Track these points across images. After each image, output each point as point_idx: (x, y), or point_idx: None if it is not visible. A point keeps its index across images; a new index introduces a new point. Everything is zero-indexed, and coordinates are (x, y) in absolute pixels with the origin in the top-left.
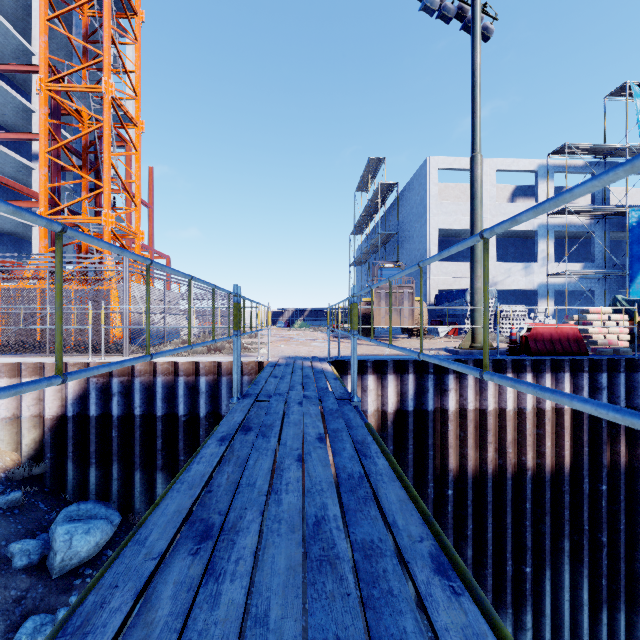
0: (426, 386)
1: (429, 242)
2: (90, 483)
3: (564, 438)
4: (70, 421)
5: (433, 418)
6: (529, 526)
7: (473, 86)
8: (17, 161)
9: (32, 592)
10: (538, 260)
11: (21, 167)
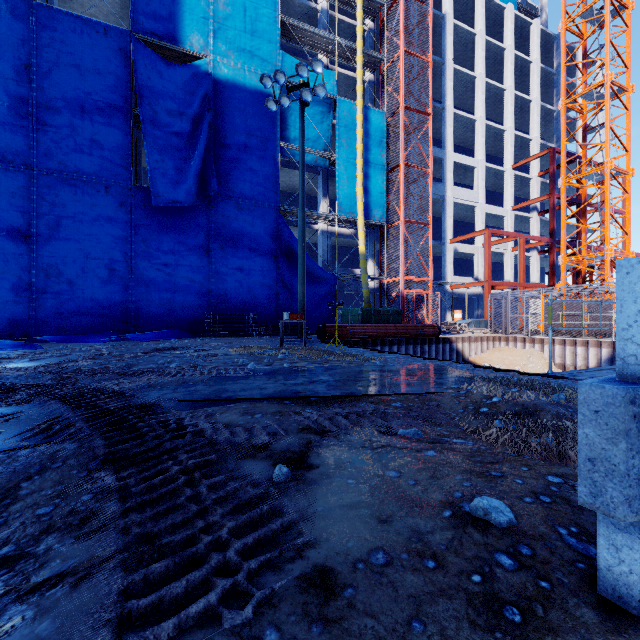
0: None
1: None
2: None
3: None
4: None
5: None
6: None
7: None
8: (522, 217)
9: None
10: None
11: (523, 219)
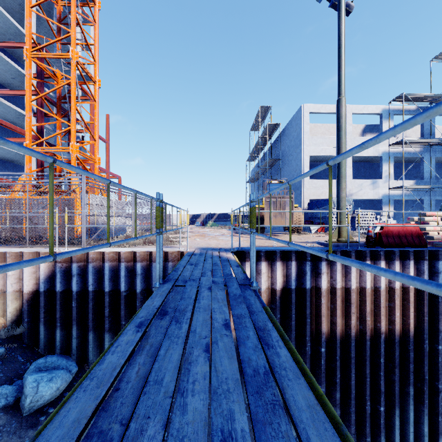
0: (305, 270)
1: (303, 165)
2: (56, 341)
3: (409, 310)
4: (42, 295)
5: (310, 294)
6: (383, 376)
7: (339, 47)
8: (14, 110)
9: (7, 427)
10: (382, 178)
11: (17, 114)
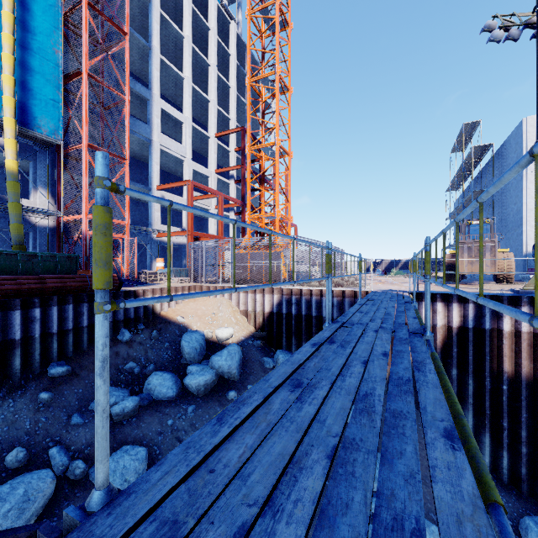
0: (484, 312)
1: (526, 196)
2: (283, 345)
3: None
4: (275, 315)
5: (490, 334)
6: None
7: (537, 88)
8: (223, 181)
9: None
10: None
11: (224, 184)
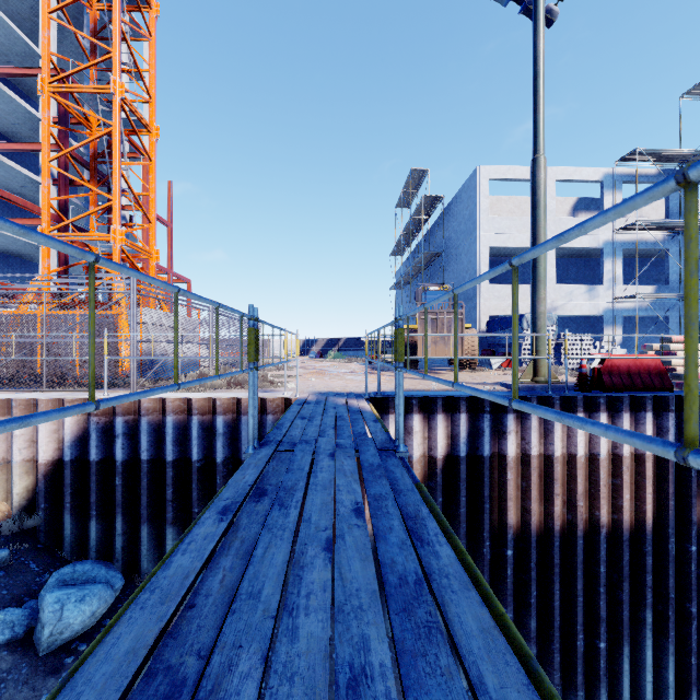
0: (481, 427)
1: (479, 262)
2: (90, 539)
3: (646, 490)
4: (67, 467)
5: (490, 465)
6: (604, 593)
7: (535, 77)
8: (23, 175)
9: (14, 673)
10: (604, 282)
11: (27, 182)
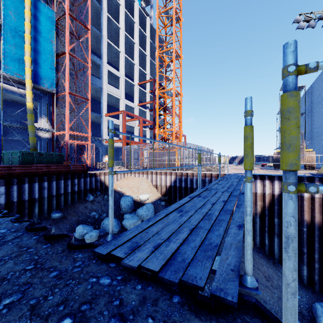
0: None
1: None
2: None
3: None
4: (172, 187)
5: None
6: None
7: None
8: (143, 110)
9: None
10: None
11: (143, 112)
